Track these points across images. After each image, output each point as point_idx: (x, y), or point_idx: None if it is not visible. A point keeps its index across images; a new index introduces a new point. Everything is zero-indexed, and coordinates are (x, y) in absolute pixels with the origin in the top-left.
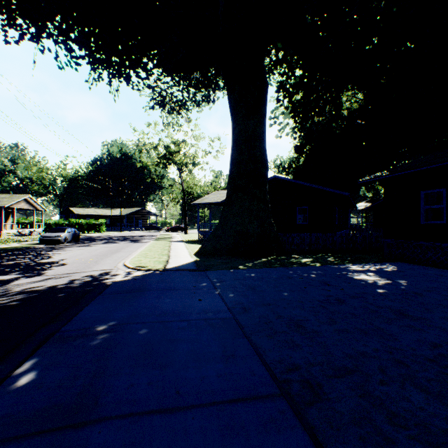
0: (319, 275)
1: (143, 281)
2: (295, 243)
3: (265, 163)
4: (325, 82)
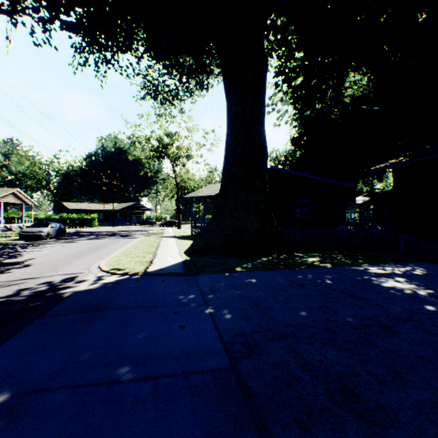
0: (337, 281)
1: (111, 291)
2: (298, 240)
3: (265, 149)
4: (329, 63)
